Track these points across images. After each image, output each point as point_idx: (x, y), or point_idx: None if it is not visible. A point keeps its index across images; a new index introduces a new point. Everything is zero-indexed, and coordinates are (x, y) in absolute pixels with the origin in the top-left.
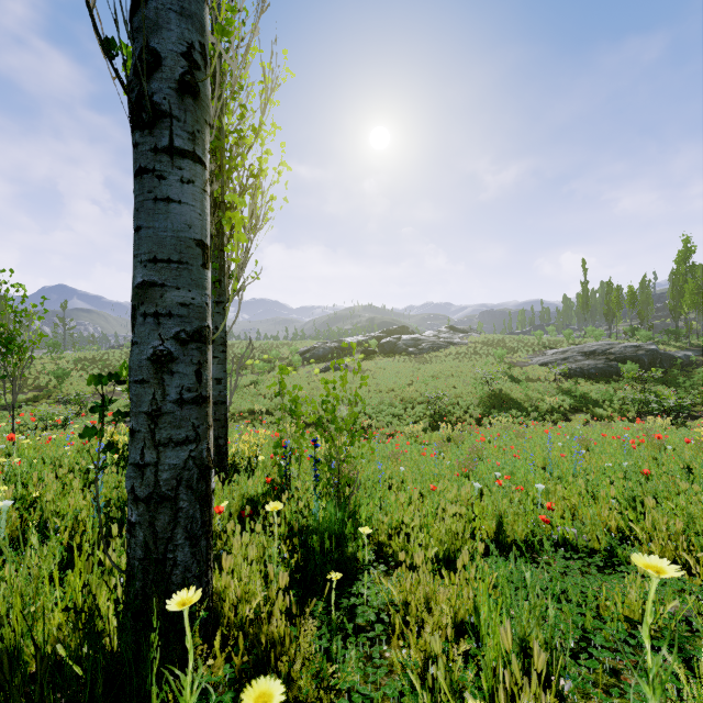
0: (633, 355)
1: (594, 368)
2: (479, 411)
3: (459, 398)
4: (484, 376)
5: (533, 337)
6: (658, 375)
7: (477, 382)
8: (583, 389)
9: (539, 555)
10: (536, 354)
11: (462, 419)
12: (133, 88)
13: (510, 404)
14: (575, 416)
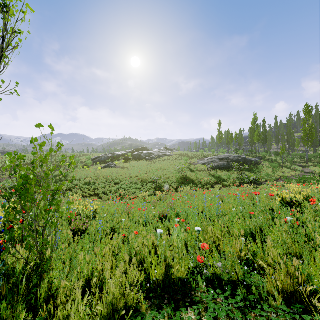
0: (237, 159)
1: (223, 165)
2: (176, 185)
3: (168, 179)
4: (179, 169)
5: (199, 153)
6: (246, 167)
7: (176, 172)
8: (219, 174)
9: (195, 299)
10: (201, 159)
11: (169, 189)
12: None
13: (190, 181)
14: (216, 186)
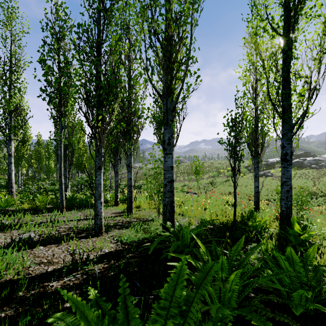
0: None
1: None
2: None
3: None
4: None
5: None
6: None
7: None
8: None
9: None
10: None
11: None
12: (283, 156)
13: None
14: None
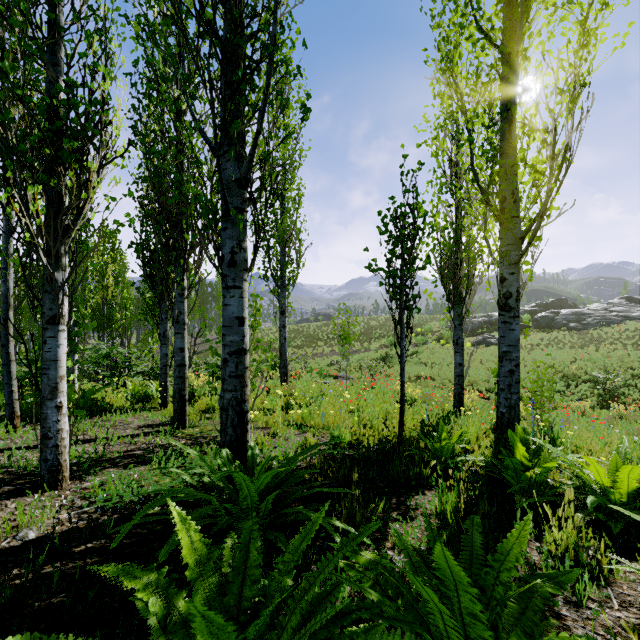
0: None
1: None
2: None
3: (637, 380)
4: None
5: None
6: None
7: None
8: None
9: None
10: None
11: None
12: (502, 300)
13: None
14: None
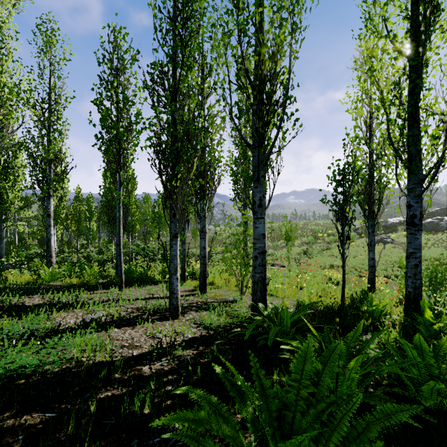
0: None
1: None
2: None
3: None
4: None
5: None
6: None
7: None
8: None
9: None
10: None
11: None
12: (409, 219)
13: None
14: None
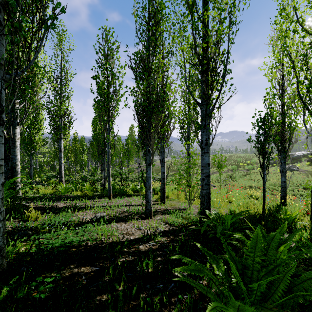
0: None
1: None
2: None
3: None
4: None
5: None
6: None
7: None
8: None
9: None
10: None
11: None
12: None
13: None
14: None
